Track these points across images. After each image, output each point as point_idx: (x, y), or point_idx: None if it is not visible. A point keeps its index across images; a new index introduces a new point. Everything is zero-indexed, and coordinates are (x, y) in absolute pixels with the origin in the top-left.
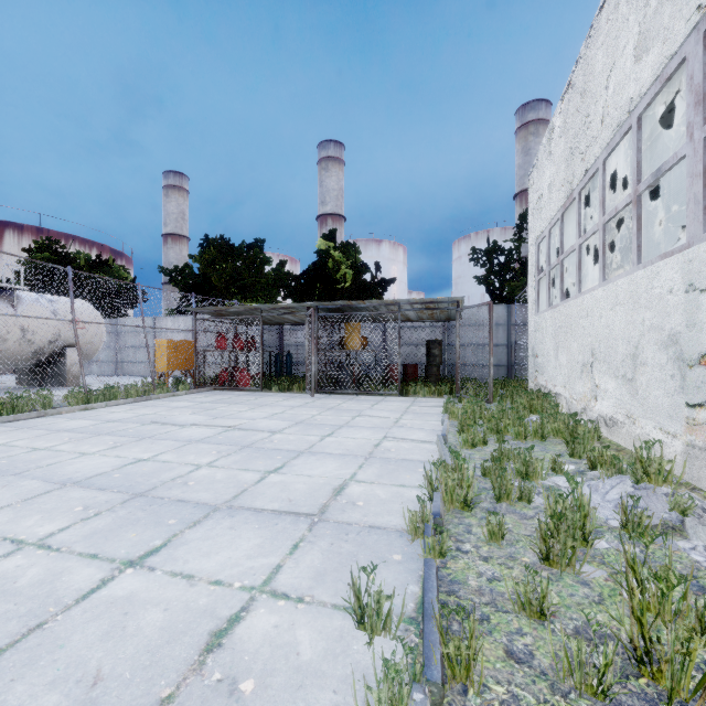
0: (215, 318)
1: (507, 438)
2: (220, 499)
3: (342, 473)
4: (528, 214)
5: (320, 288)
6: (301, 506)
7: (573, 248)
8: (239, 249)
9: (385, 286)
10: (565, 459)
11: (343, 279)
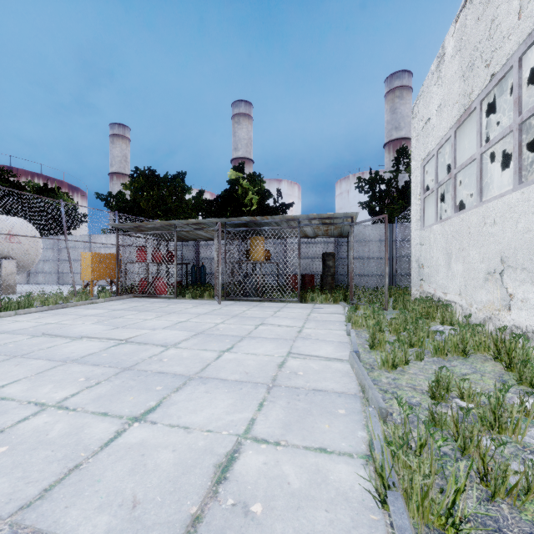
0: (135, 233)
1: (426, 354)
2: (15, 498)
3: (235, 421)
4: (412, 141)
5: (230, 210)
6: (146, 529)
7: (471, 159)
8: (164, 179)
9: (285, 209)
10: (513, 387)
11: (250, 204)
